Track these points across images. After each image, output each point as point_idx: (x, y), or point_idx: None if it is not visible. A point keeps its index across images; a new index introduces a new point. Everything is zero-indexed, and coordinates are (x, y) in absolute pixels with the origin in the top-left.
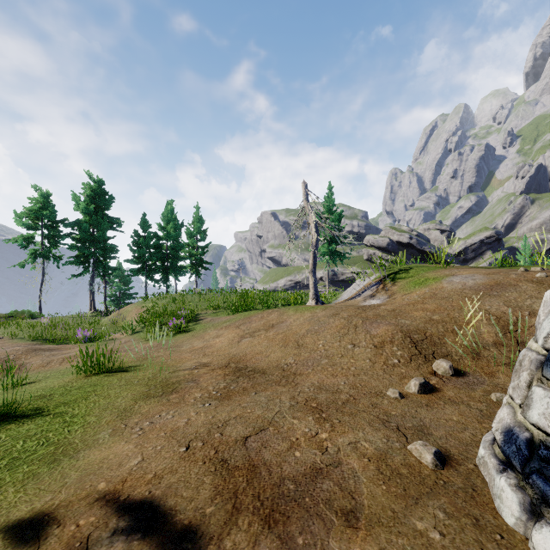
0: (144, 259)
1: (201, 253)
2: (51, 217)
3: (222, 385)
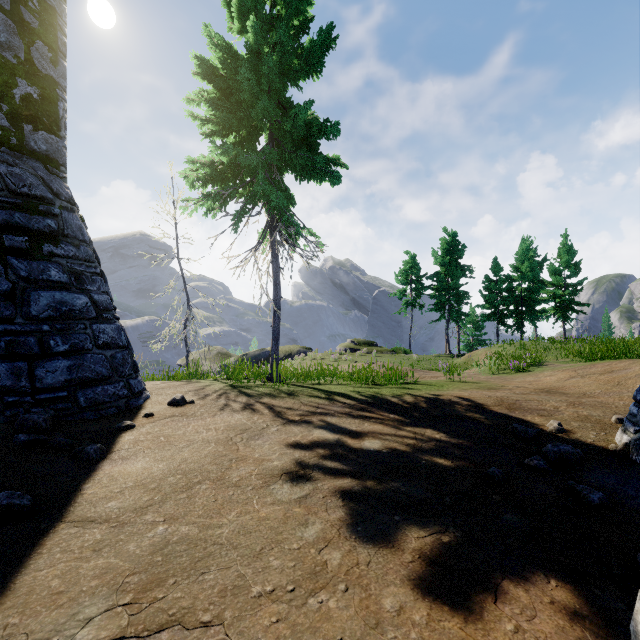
0: (495, 303)
1: (570, 293)
2: (417, 273)
3: (525, 392)
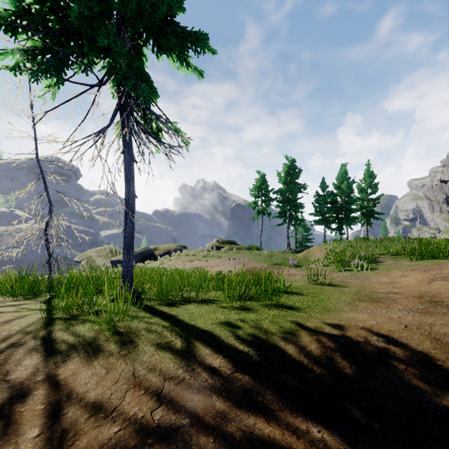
0: (323, 212)
1: (372, 205)
2: (266, 189)
3: (420, 306)
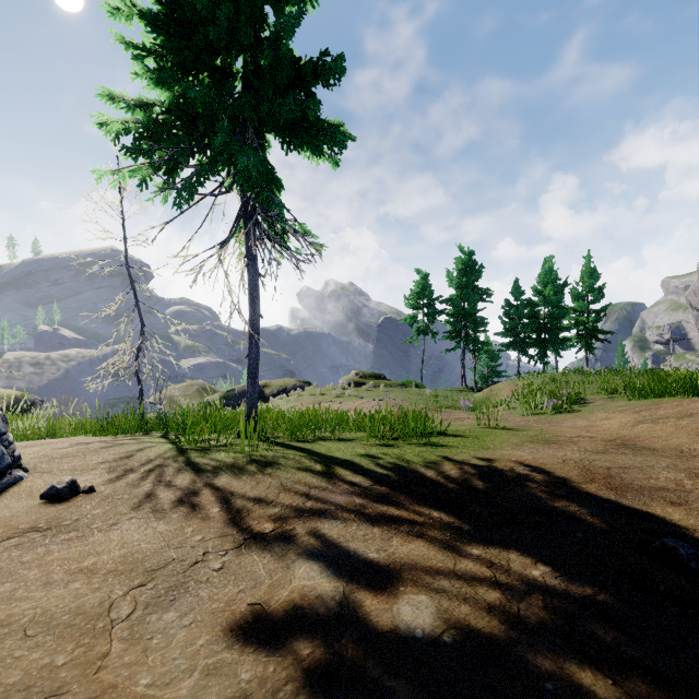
0: (516, 331)
1: (594, 320)
2: (429, 296)
3: (600, 448)
